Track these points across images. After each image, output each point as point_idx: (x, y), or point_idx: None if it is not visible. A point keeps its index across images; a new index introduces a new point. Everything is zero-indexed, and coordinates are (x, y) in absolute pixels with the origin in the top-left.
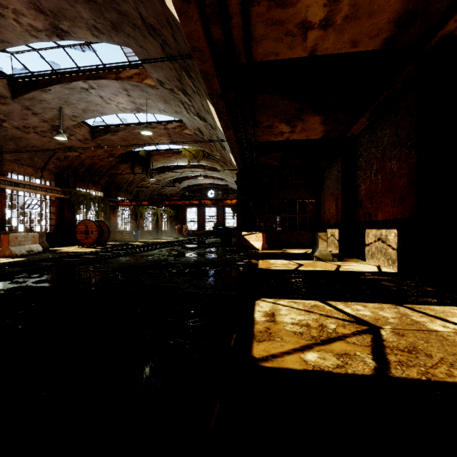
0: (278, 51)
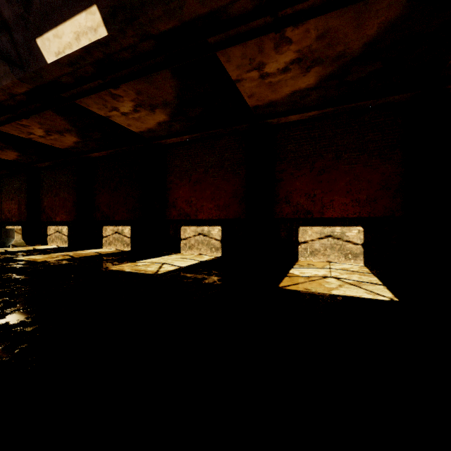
0: (10, 131)
